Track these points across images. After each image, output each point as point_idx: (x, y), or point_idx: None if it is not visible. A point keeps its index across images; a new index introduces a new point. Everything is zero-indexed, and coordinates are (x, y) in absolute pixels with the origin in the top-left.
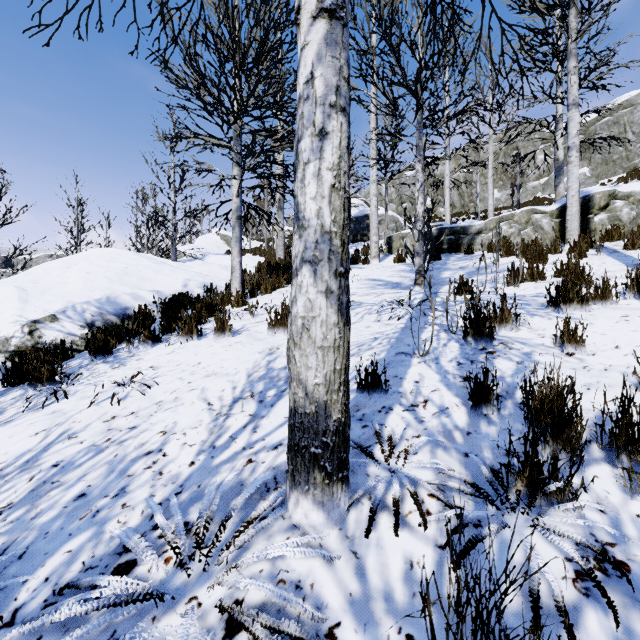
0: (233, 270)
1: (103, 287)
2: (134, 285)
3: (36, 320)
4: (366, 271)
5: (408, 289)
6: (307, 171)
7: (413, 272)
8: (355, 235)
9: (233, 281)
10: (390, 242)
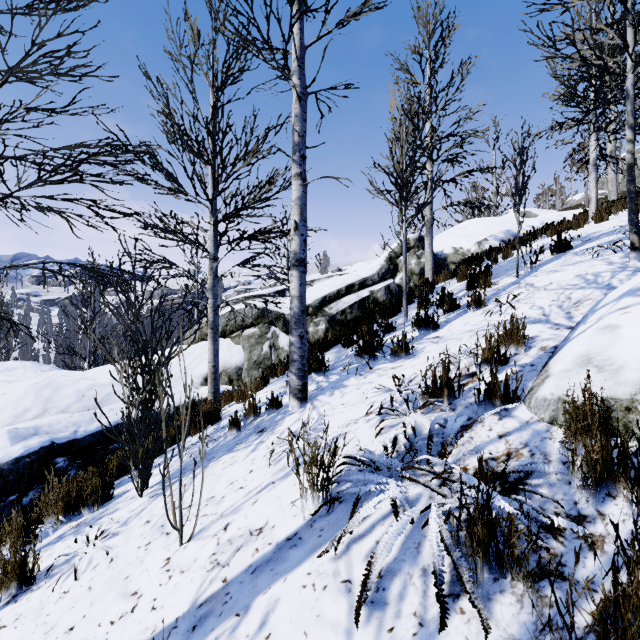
0: (591, 199)
1: (496, 229)
2: (511, 227)
3: (479, 241)
4: None
5: None
6: None
7: None
8: None
9: (591, 206)
10: None
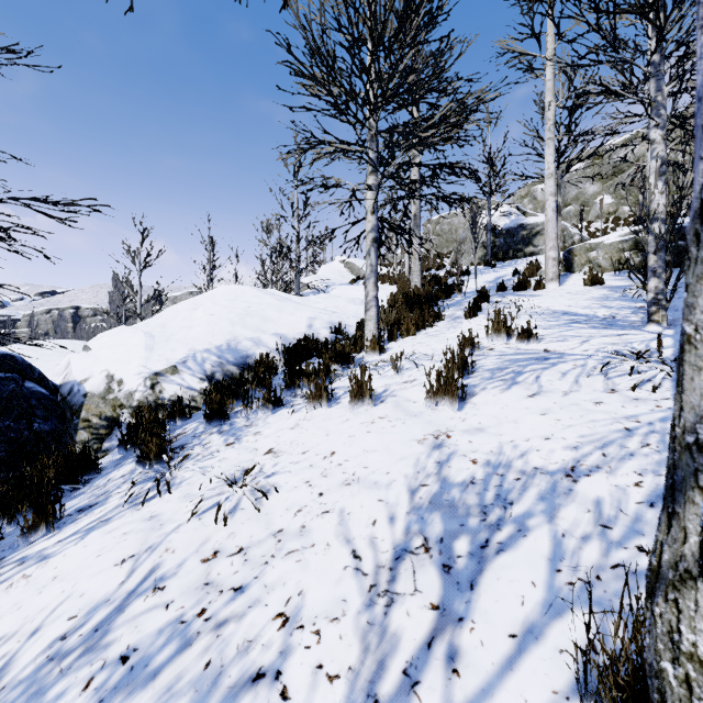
0: (367, 308)
1: (225, 331)
2: (256, 327)
3: (158, 372)
4: (545, 300)
5: (635, 329)
6: None
7: (627, 300)
8: (506, 251)
9: (367, 322)
10: (569, 257)
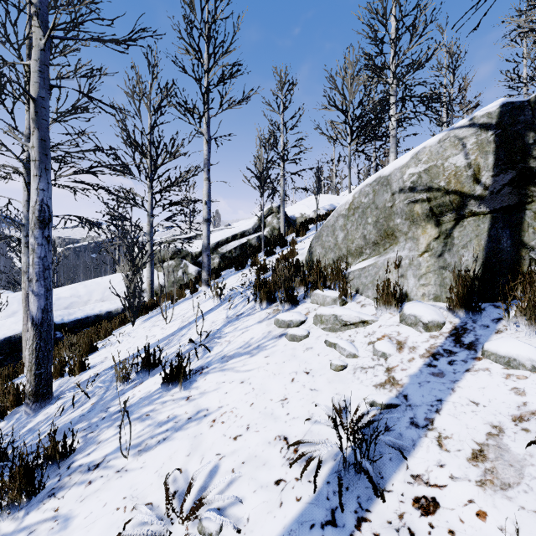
0: None
1: (326, 203)
2: (335, 202)
3: (315, 210)
4: None
5: None
6: (390, 157)
7: None
8: None
9: None
10: None
